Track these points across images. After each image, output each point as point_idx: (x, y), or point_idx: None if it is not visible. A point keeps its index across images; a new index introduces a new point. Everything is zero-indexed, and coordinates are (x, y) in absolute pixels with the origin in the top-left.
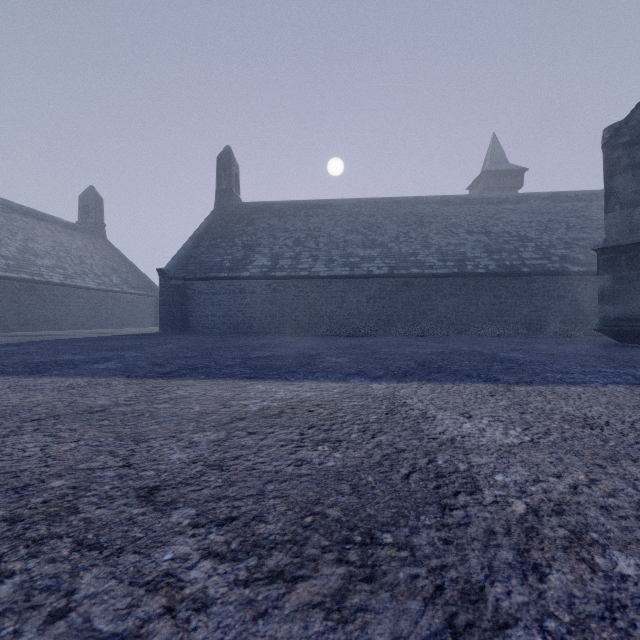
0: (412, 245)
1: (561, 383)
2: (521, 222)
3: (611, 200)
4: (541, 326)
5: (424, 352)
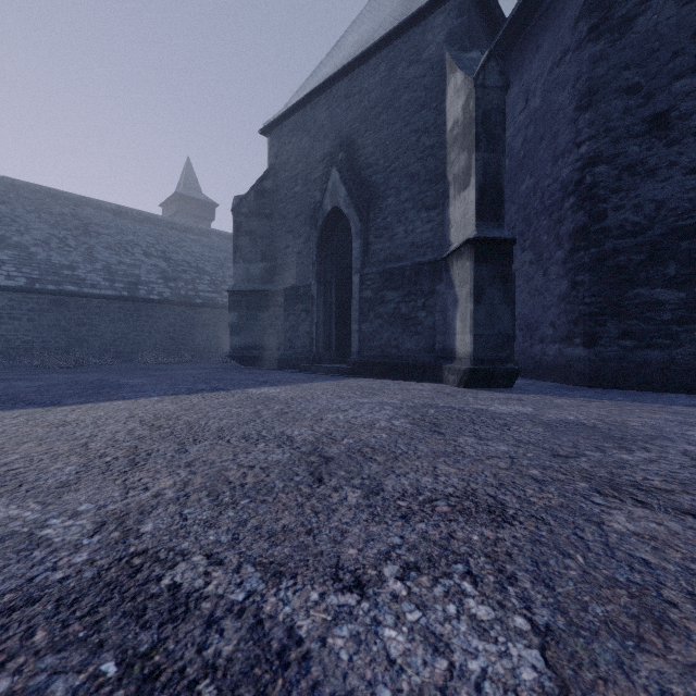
0: (70, 255)
1: (117, 400)
2: (202, 255)
3: (238, 254)
4: (213, 354)
5: (28, 385)
